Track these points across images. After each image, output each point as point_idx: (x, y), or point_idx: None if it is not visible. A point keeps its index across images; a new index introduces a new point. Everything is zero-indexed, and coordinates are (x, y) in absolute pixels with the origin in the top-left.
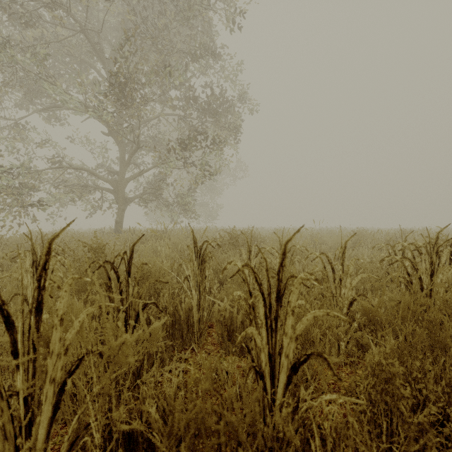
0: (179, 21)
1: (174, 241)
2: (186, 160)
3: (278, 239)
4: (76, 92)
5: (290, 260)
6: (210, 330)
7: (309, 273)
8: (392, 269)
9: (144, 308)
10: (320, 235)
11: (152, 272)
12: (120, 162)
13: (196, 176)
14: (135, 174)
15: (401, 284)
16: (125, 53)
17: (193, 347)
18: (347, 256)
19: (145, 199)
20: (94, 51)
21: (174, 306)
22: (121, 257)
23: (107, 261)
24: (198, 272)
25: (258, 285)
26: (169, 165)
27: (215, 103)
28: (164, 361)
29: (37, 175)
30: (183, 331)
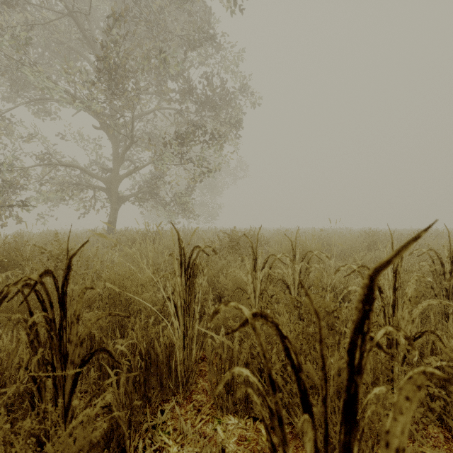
0: (175, 4)
1: (167, 243)
2: (182, 156)
3: (283, 241)
4: (65, 83)
5: (306, 269)
6: (202, 365)
7: (394, 326)
8: (448, 284)
9: (88, 360)
10: (328, 236)
11: (126, 287)
12: (113, 159)
13: (194, 173)
14: (129, 171)
15: (449, 302)
16: (115, 37)
17: (174, 405)
18: (366, 261)
19: (140, 198)
20: (84, 38)
21: (149, 341)
22: (34, 281)
23: (27, 284)
24: (186, 289)
25: (293, 369)
26: (164, 161)
27: (214, 96)
28: (125, 437)
29: (23, 172)
30: (163, 376)
